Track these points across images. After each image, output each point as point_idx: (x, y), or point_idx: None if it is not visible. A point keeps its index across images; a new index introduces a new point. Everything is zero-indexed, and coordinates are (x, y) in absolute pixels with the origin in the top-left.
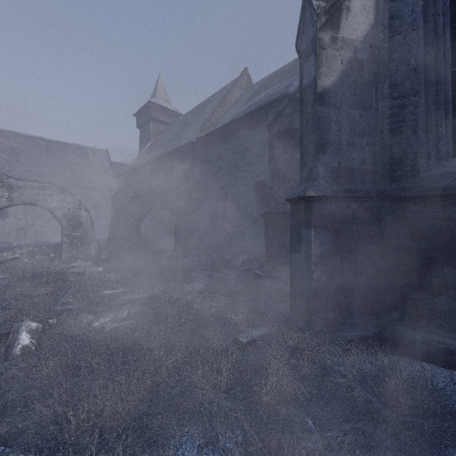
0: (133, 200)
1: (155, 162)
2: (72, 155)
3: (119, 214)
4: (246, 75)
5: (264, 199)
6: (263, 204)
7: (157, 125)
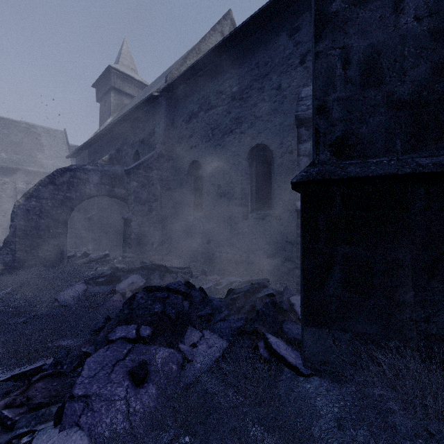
0: (53, 179)
1: (108, 135)
2: (17, 134)
3: (25, 201)
4: (230, 19)
5: (263, 177)
6: (261, 184)
7: (121, 98)
